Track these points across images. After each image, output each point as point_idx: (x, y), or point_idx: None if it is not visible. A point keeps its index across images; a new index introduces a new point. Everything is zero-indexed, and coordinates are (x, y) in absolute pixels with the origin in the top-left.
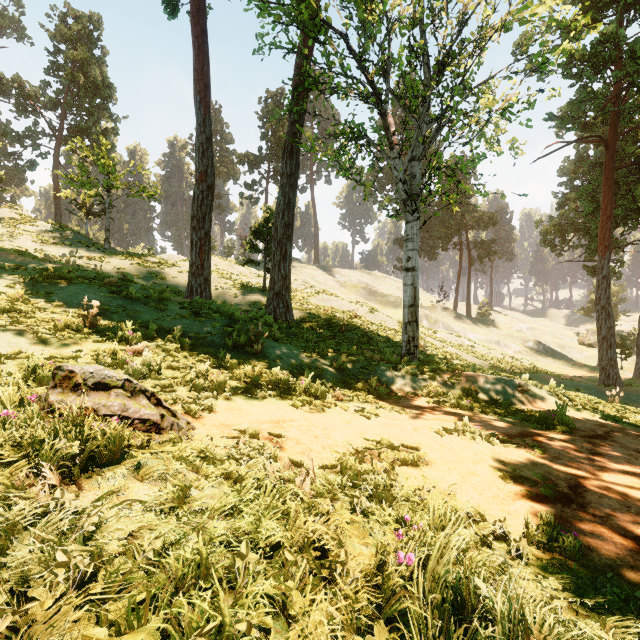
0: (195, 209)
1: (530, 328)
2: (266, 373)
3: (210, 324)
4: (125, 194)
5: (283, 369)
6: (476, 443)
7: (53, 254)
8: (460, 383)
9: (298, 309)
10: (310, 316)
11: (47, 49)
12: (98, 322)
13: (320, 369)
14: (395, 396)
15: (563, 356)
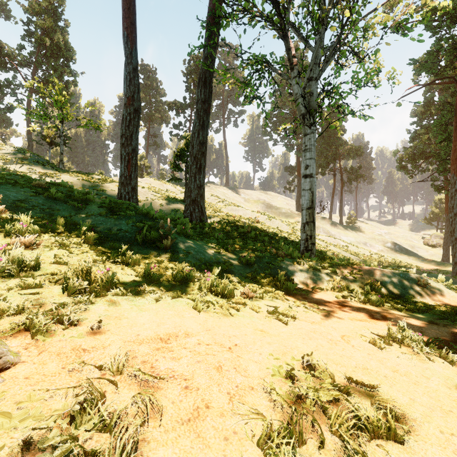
0: (124, 128)
1: (387, 233)
2: (172, 268)
3: (124, 221)
4: (76, 126)
5: (191, 264)
6: (429, 360)
7: (11, 169)
8: (361, 277)
9: (211, 215)
10: (221, 220)
11: (22, 20)
12: (4, 216)
13: (228, 264)
14: (302, 290)
15: (414, 254)
